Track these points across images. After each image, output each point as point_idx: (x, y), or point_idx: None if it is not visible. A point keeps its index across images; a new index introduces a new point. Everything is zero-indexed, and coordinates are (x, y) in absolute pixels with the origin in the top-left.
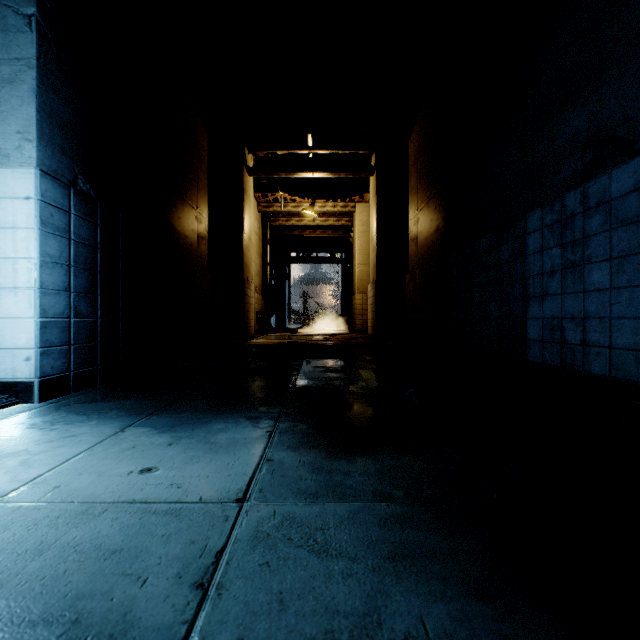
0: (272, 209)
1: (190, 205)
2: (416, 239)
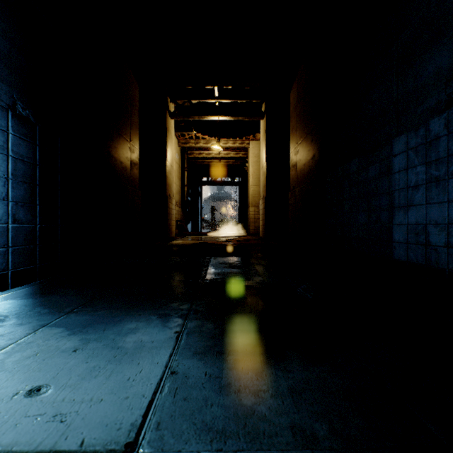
0: (188, 145)
1: (125, 138)
2: (296, 165)
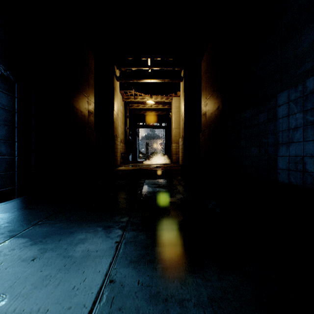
0: (130, 100)
1: (84, 94)
2: (205, 114)
